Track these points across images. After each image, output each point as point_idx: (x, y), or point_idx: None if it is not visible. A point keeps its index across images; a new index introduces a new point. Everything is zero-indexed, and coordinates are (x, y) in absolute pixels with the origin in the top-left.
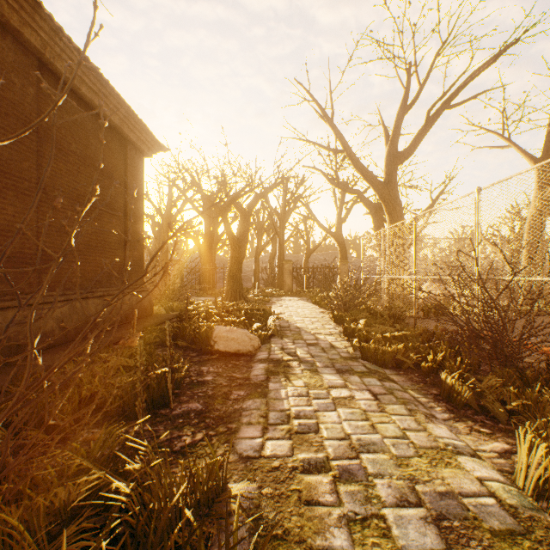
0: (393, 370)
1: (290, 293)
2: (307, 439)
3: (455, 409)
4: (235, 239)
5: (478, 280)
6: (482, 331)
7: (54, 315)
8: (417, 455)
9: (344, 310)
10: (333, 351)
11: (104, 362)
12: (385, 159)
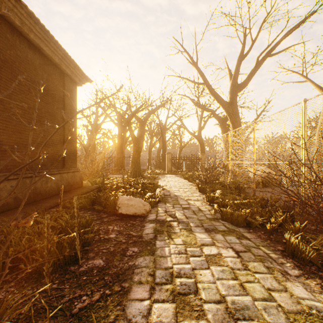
0: (245, 229)
1: (170, 172)
2: (188, 302)
3: (301, 265)
4: (135, 138)
5: (304, 164)
6: (309, 201)
7: (8, 189)
8: (289, 322)
9: (205, 184)
10: (200, 214)
11: (37, 223)
12: (230, 88)
